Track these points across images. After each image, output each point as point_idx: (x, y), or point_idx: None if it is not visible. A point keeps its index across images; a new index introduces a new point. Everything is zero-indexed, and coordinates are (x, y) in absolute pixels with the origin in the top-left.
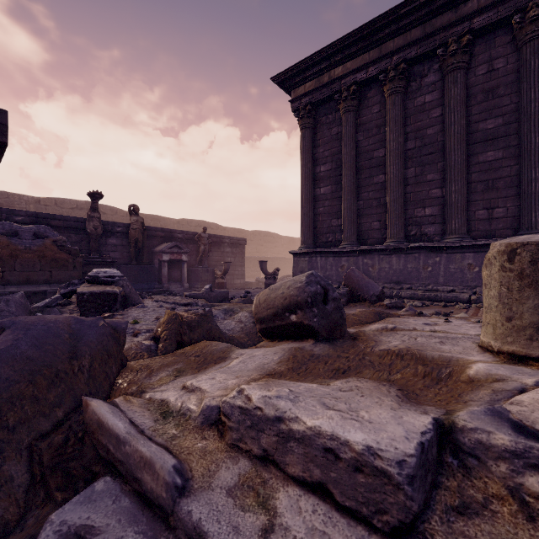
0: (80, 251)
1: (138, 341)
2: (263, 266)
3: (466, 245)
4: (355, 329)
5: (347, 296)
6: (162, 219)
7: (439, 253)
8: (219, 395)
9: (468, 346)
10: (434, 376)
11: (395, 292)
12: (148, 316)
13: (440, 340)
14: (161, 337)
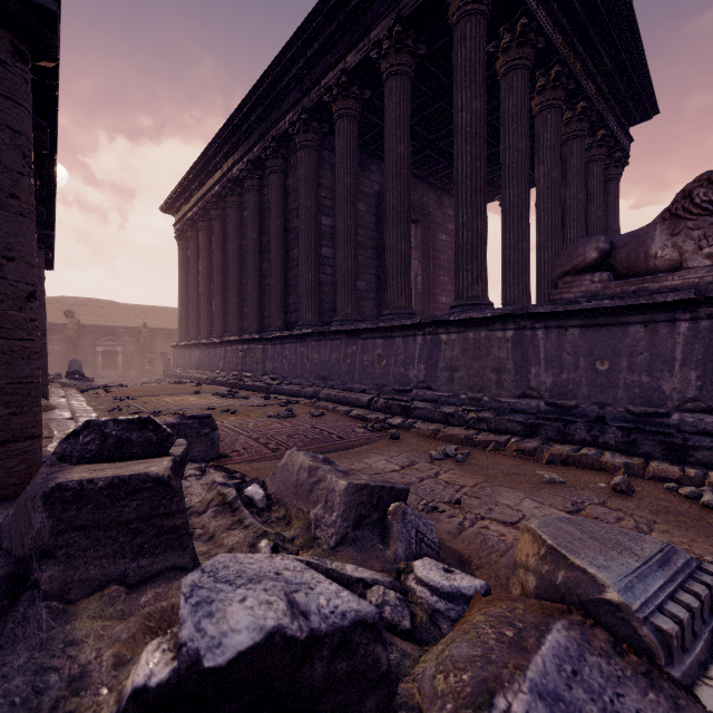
0: None
1: None
2: (162, 356)
3: (210, 343)
4: None
5: (68, 374)
6: (165, 309)
7: (207, 348)
8: None
9: None
10: None
11: (192, 375)
12: None
13: None
14: None
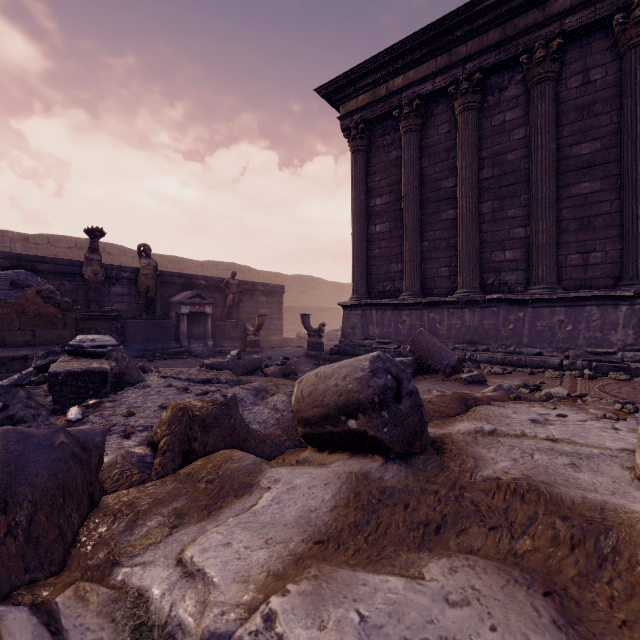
0: (76, 302)
1: (127, 450)
2: (305, 321)
3: (557, 298)
4: (436, 429)
5: (414, 366)
6: (183, 261)
7: (522, 307)
8: (233, 602)
9: (619, 476)
10: (591, 548)
11: (469, 355)
12: (150, 402)
13: (569, 461)
14: (159, 447)
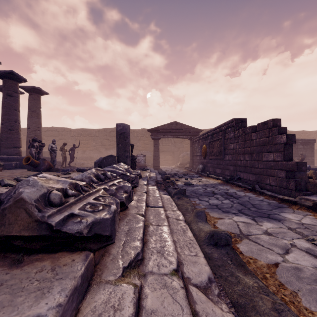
0: None
1: None
2: None
3: None
4: None
5: None
6: None
7: None
8: None
9: None
10: None
11: None
12: None
13: None
14: (313, 176)
